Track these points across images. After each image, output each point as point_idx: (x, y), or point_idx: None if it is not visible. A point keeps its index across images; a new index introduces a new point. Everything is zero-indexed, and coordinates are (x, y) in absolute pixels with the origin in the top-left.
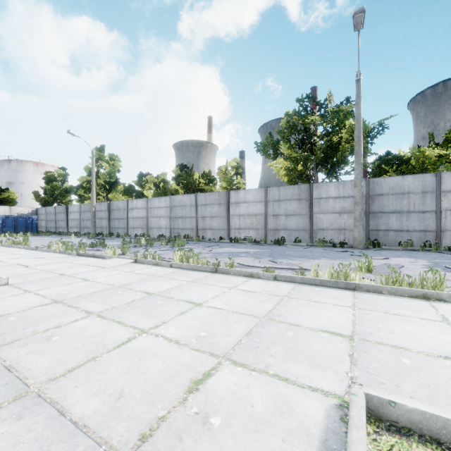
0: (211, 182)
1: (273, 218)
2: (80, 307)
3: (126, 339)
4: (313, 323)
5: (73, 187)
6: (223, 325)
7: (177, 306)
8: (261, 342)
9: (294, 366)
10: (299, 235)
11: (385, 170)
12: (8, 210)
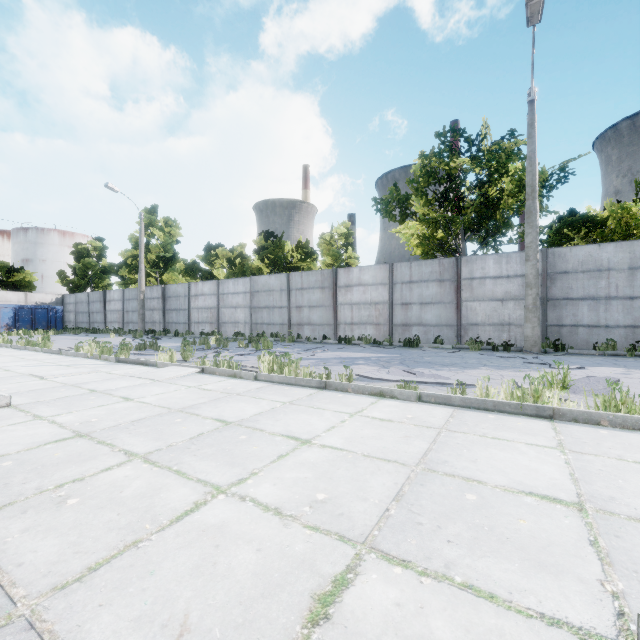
0: (310, 257)
1: (402, 307)
2: (117, 445)
3: (191, 504)
4: (504, 477)
5: (114, 265)
6: (352, 480)
7: (272, 445)
8: (423, 514)
9: (498, 567)
10: (441, 333)
11: (569, 237)
12: (23, 298)
